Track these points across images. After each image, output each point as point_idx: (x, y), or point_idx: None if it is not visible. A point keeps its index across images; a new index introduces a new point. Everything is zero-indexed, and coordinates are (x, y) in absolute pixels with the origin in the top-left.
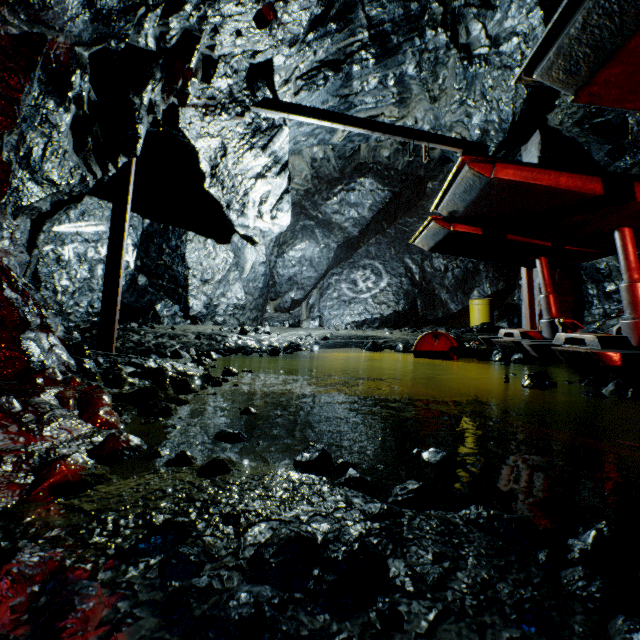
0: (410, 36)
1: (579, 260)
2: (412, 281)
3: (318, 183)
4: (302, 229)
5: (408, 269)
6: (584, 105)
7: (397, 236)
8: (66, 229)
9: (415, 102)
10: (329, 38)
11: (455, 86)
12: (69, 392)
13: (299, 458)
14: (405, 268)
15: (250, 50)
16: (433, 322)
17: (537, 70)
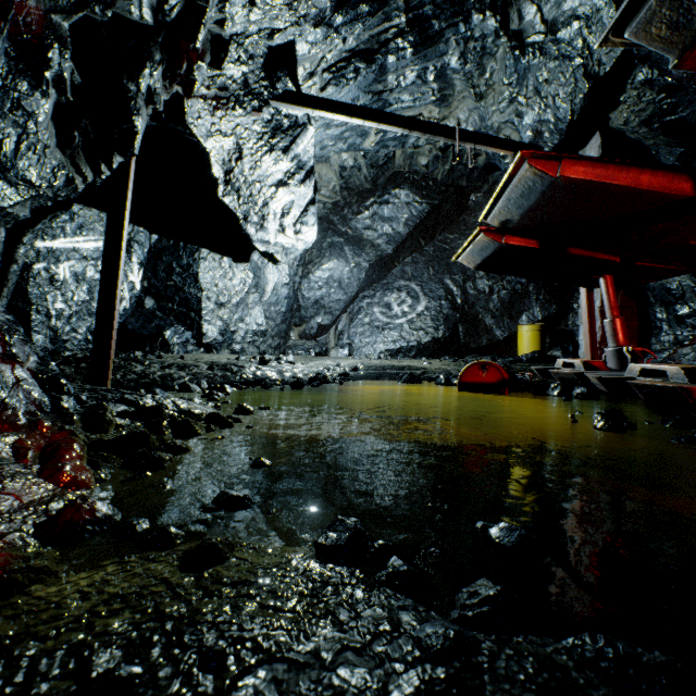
0: (454, 21)
1: (651, 279)
2: (453, 304)
3: (348, 195)
4: (330, 246)
5: (448, 291)
6: (654, 100)
7: (436, 254)
8: (61, 245)
9: (458, 101)
10: (360, 22)
11: (504, 81)
12: (33, 440)
13: (322, 540)
14: (445, 290)
15: (267, 28)
16: (476, 350)
17: (631, 26)
